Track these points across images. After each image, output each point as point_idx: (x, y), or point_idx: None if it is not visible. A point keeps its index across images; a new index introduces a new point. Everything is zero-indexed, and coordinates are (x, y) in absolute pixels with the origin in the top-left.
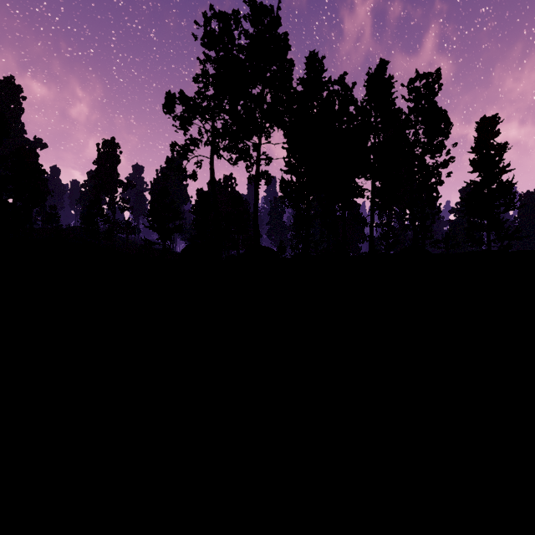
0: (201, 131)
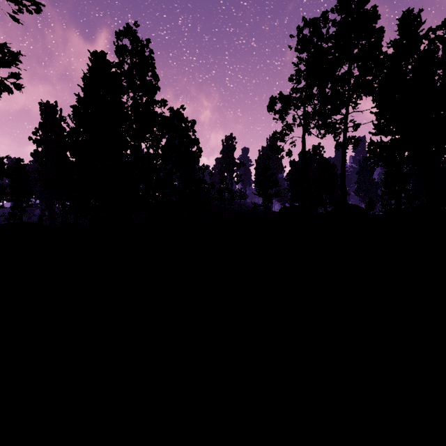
0: (294, 117)
